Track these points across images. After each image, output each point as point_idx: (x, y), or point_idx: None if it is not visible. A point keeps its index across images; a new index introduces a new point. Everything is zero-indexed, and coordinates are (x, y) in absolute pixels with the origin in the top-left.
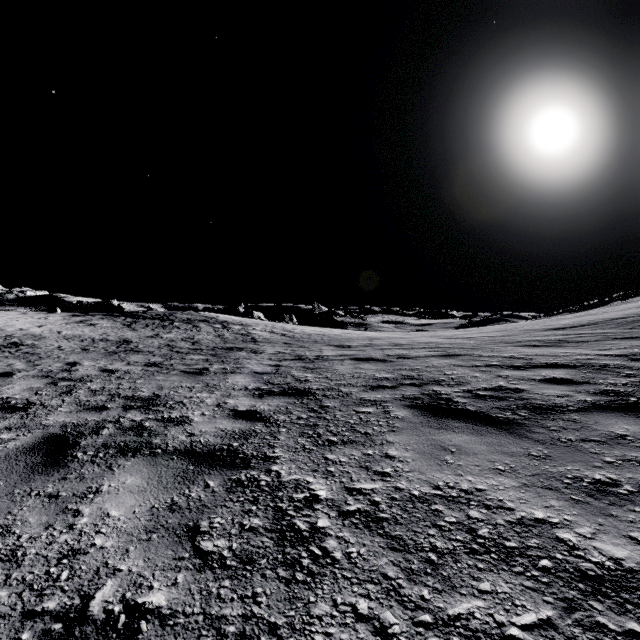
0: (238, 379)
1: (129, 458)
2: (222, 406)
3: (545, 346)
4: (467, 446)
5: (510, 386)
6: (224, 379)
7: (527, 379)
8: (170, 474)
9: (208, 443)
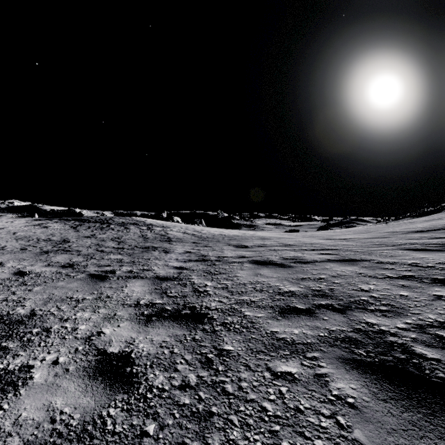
0: (136, 287)
1: None
2: (91, 341)
3: (434, 250)
4: None
5: None
6: (122, 287)
7: None
8: None
9: None
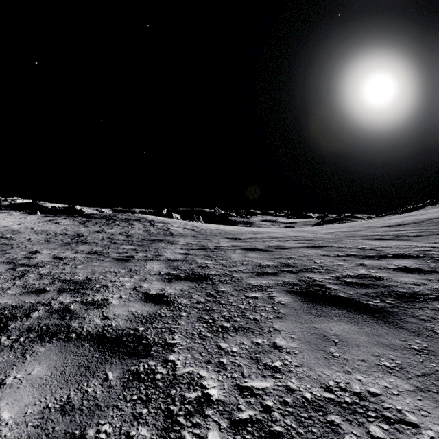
0: (154, 265)
1: (45, 343)
2: (137, 290)
3: (387, 239)
4: (348, 336)
5: (371, 274)
6: (144, 265)
7: (383, 268)
8: (75, 363)
9: (118, 327)
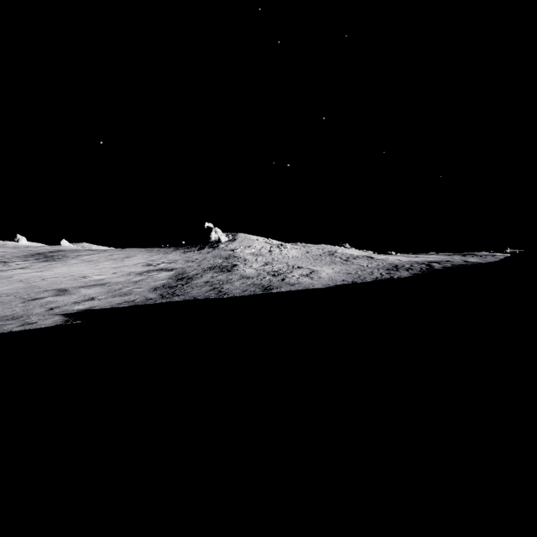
0: None
1: None
2: None
3: None
4: None
5: None
6: None
7: None
8: None
9: None
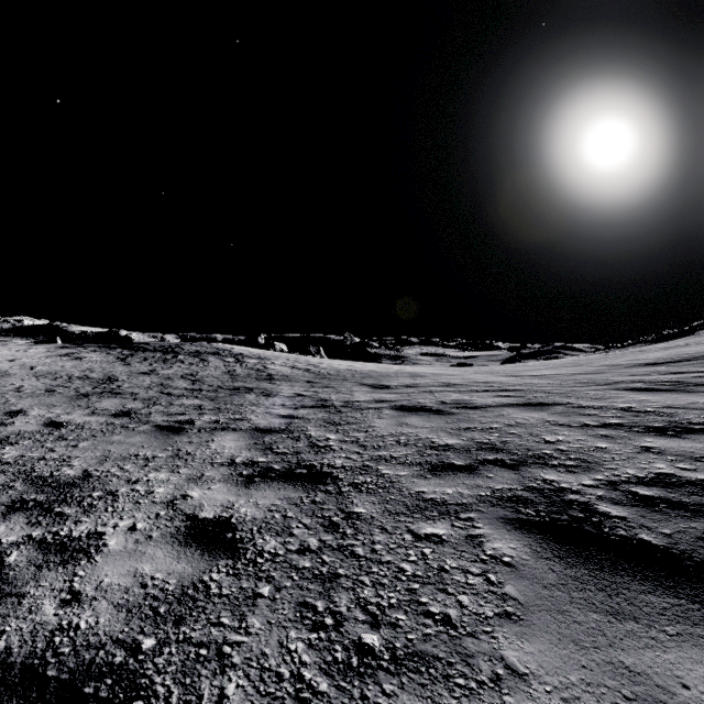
0: (227, 442)
1: None
2: (175, 506)
3: (663, 390)
4: None
5: (685, 475)
6: (207, 442)
7: (703, 458)
8: None
9: (89, 636)
